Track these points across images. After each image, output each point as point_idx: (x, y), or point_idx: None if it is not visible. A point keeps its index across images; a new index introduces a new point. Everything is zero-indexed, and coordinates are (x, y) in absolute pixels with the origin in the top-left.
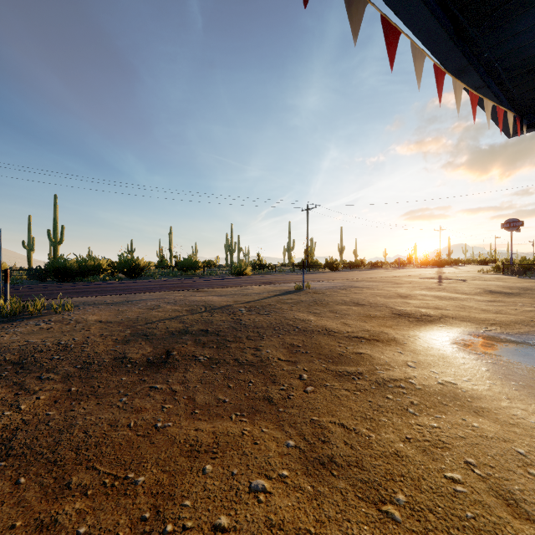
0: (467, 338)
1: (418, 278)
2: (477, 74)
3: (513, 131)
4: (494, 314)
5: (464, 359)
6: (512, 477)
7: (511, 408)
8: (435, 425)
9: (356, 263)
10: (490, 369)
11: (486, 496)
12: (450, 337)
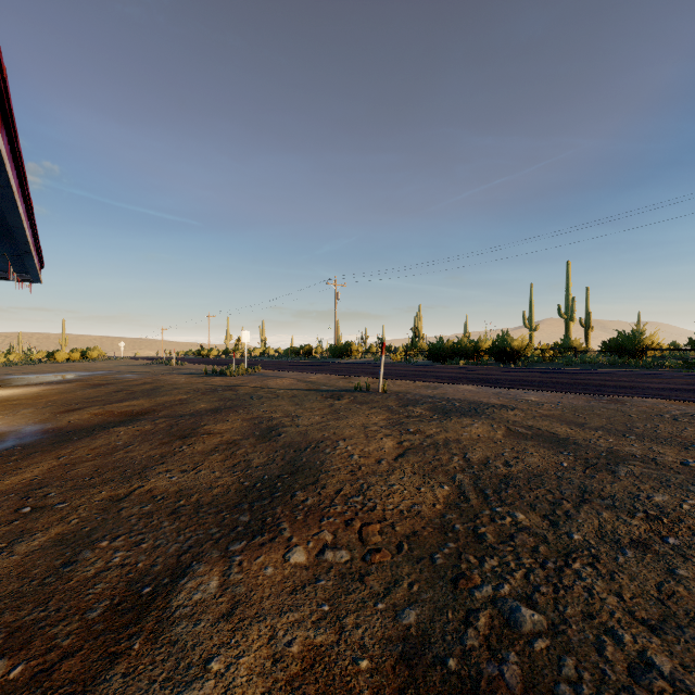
0: (22, 434)
1: None
2: None
3: None
4: (36, 476)
5: (2, 424)
6: None
7: None
8: None
9: None
10: None
11: None
12: (38, 428)
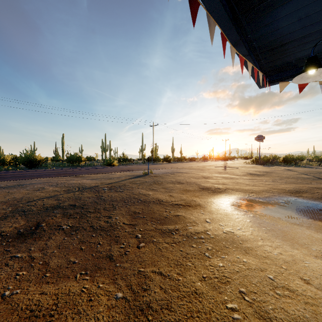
0: (239, 201)
1: (214, 167)
2: (244, 47)
3: (262, 85)
4: (252, 187)
5: (238, 215)
6: (267, 299)
7: (263, 245)
8: (221, 265)
9: (181, 158)
10: (251, 221)
11: (252, 319)
12: (230, 201)
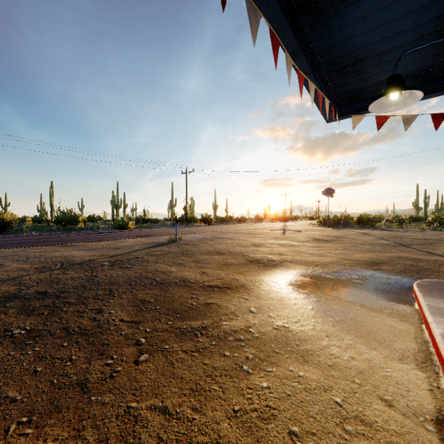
0: (299, 278)
1: (269, 230)
2: (306, 60)
3: (330, 117)
4: (318, 257)
5: (296, 300)
6: None
7: (329, 346)
8: (265, 385)
9: (226, 218)
10: (314, 307)
11: None
12: (287, 279)
